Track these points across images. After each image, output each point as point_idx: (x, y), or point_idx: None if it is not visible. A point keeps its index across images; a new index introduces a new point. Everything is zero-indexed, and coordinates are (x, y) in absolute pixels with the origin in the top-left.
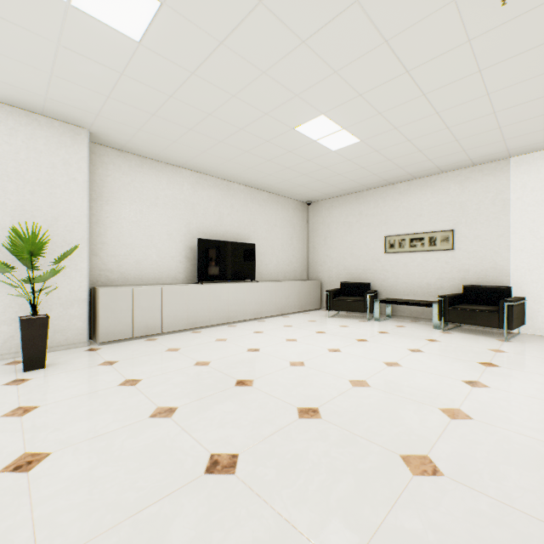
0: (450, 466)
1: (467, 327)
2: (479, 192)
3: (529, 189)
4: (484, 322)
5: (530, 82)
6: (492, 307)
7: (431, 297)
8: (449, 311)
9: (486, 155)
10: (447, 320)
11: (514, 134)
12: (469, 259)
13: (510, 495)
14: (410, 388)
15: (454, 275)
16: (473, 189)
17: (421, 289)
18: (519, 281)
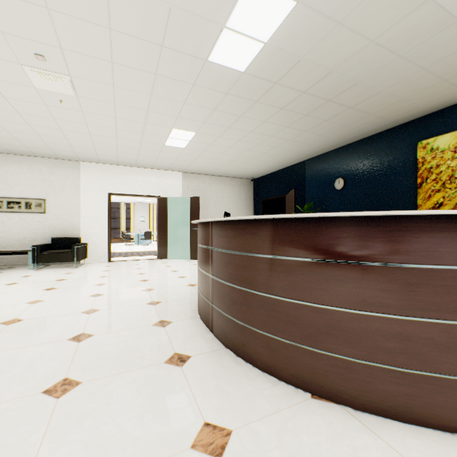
0: (29, 316)
1: (56, 265)
2: (64, 177)
3: (90, 182)
4: (64, 259)
5: (82, 134)
6: (70, 250)
7: (28, 247)
8: (41, 255)
9: (67, 156)
10: (40, 262)
11: (80, 151)
12: (57, 220)
13: (54, 314)
14: (7, 301)
15: (46, 231)
16: (60, 175)
17: (19, 242)
18: (86, 234)
